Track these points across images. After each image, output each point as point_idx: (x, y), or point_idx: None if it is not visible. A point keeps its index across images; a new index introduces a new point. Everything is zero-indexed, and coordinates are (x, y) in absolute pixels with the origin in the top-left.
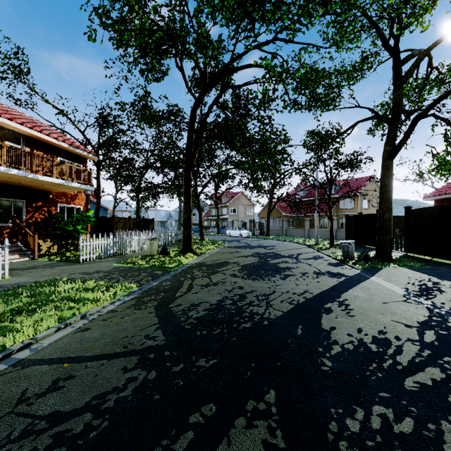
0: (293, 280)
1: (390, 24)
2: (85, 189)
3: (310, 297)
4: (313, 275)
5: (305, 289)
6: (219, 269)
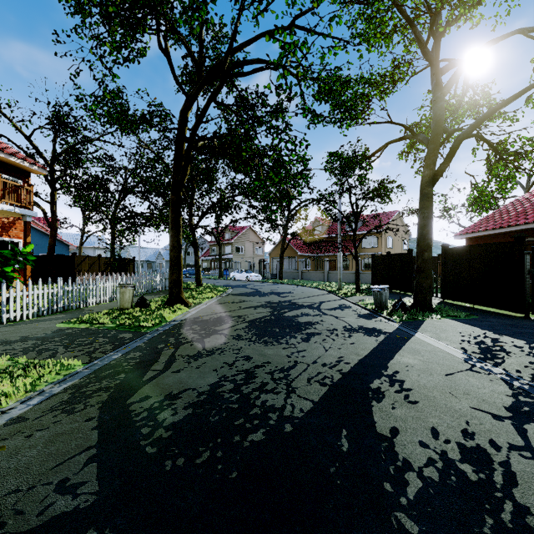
0: (319, 341)
1: (431, 20)
2: (21, 214)
3: (347, 369)
4: (343, 332)
5: (338, 356)
6: (218, 328)
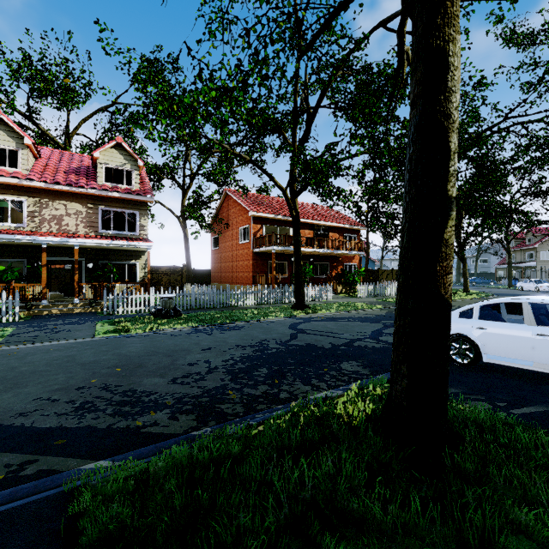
0: None
1: None
2: (359, 254)
3: None
4: None
5: None
6: None
